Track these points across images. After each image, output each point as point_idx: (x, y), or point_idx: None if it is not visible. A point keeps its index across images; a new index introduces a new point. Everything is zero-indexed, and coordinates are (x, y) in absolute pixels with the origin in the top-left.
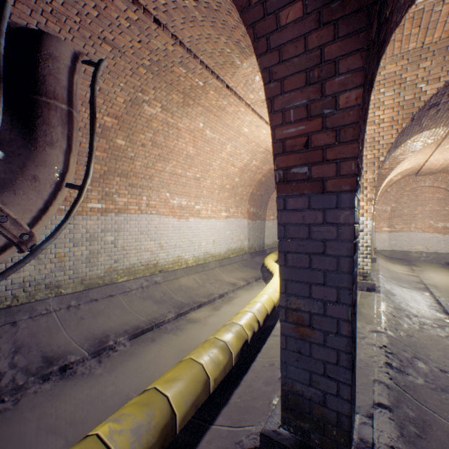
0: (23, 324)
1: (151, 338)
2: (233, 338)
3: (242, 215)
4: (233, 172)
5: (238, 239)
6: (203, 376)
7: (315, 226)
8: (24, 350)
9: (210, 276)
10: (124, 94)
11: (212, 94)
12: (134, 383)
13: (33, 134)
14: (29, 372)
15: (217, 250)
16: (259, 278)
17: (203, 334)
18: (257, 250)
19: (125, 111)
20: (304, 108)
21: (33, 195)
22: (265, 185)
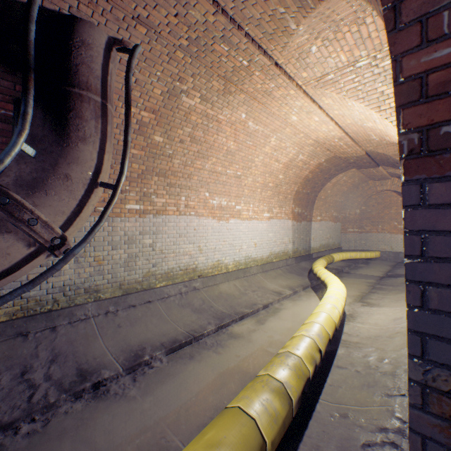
0: (62, 330)
1: (189, 354)
2: (292, 377)
3: (286, 216)
4: (277, 169)
5: (281, 242)
6: (257, 439)
7: None
8: (60, 359)
9: (252, 282)
10: (161, 84)
11: (258, 75)
12: (169, 415)
13: (65, 129)
14: (61, 388)
15: (258, 253)
16: (307, 286)
17: (247, 355)
18: (303, 254)
19: (162, 104)
20: None
21: (65, 195)
22: (312, 182)
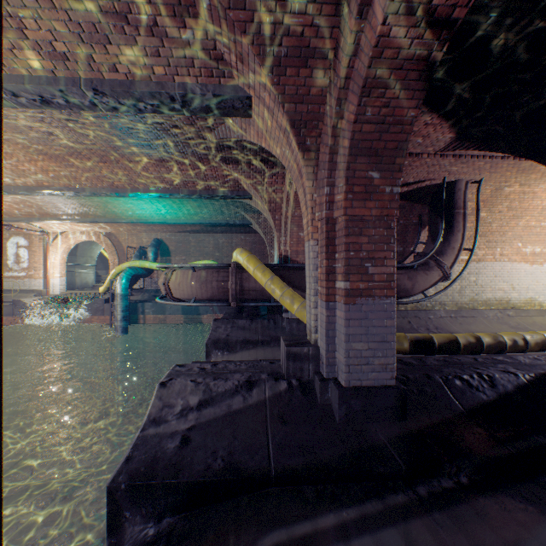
0: (432, 319)
1: None
2: None
3: None
4: None
5: None
6: None
7: None
8: (439, 329)
9: None
10: (490, 187)
11: None
12: None
13: (451, 228)
14: None
15: None
16: None
17: None
18: None
19: (488, 196)
20: None
21: (452, 256)
22: None
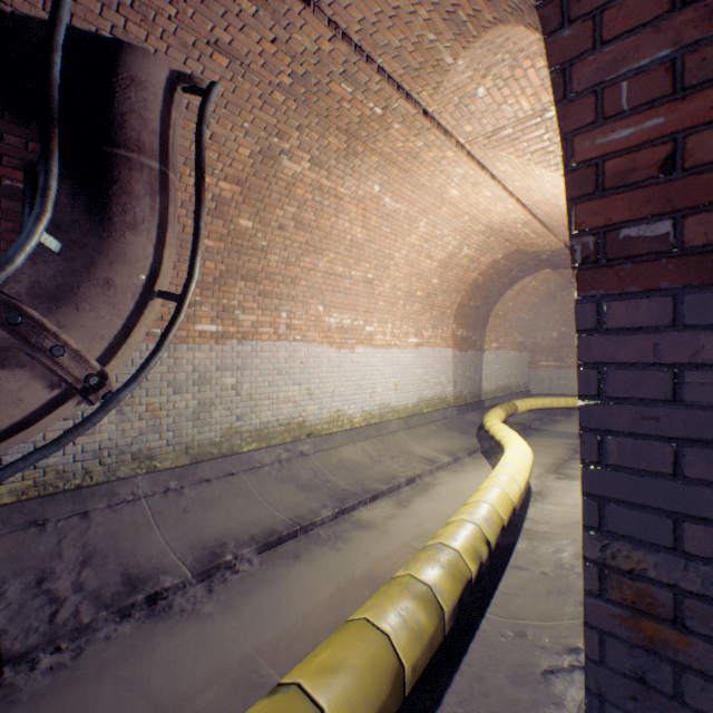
0: (98, 516)
1: (293, 552)
2: (445, 578)
3: (443, 342)
4: (429, 269)
5: (436, 382)
6: (391, 661)
7: (694, 370)
8: (96, 560)
9: (391, 444)
10: (250, 141)
11: (398, 129)
12: (264, 639)
13: (105, 211)
14: (100, 602)
15: (401, 400)
16: (475, 450)
17: (381, 553)
18: (469, 402)
19: (252, 171)
20: (662, 70)
21: (105, 311)
22: (483, 290)
